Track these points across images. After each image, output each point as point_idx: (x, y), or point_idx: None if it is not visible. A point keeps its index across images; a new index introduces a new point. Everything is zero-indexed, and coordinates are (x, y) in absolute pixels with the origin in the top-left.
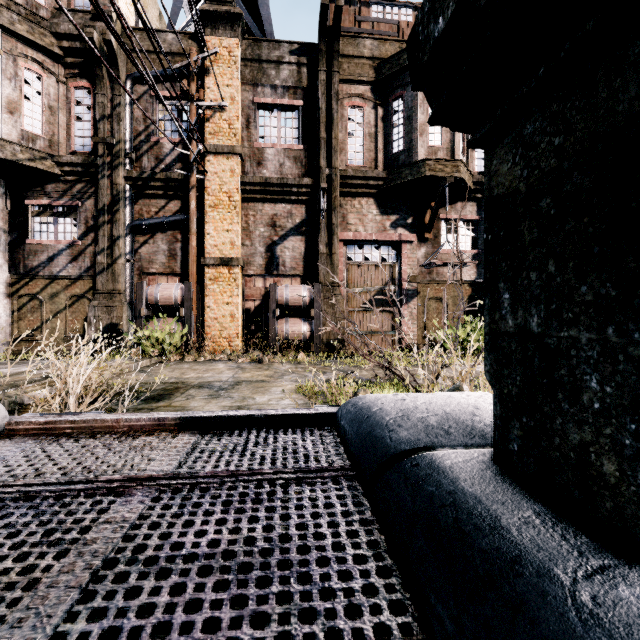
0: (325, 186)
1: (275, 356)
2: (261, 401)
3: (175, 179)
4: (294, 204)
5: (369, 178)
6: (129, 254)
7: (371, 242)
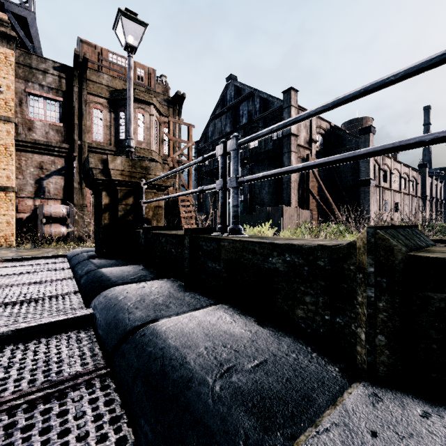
0: (76, 155)
1: (43, 245)
2: None
3: None
4: (56, 157)
5: (106, 149)
6: None
7: None
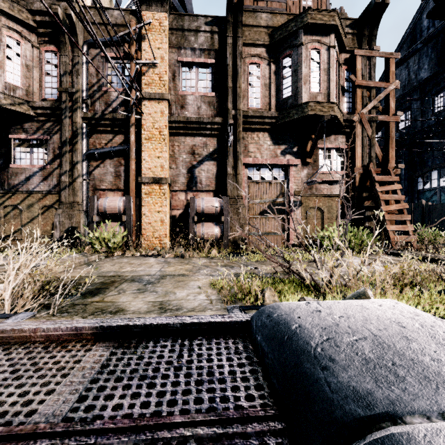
0: (232, 122)
1: (194, 252)
2: (180, 296)
3: (119, 119)
4: (208, 137)
5: (265, 117)
6: (85, 175)
7: (266, 165)
